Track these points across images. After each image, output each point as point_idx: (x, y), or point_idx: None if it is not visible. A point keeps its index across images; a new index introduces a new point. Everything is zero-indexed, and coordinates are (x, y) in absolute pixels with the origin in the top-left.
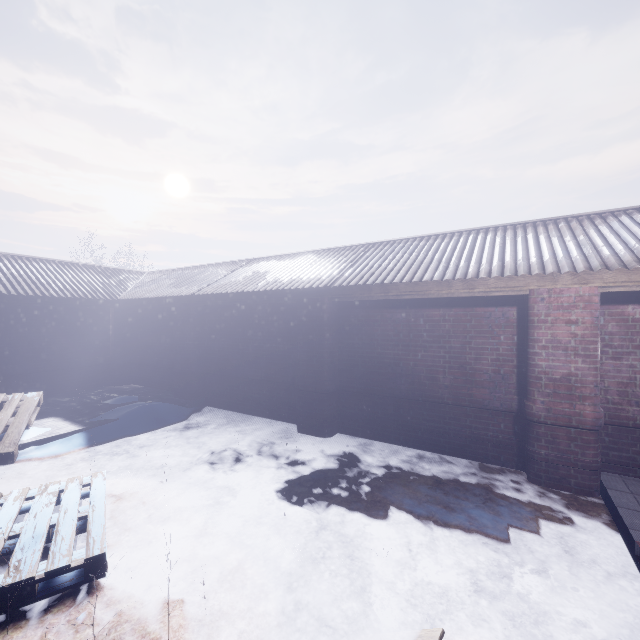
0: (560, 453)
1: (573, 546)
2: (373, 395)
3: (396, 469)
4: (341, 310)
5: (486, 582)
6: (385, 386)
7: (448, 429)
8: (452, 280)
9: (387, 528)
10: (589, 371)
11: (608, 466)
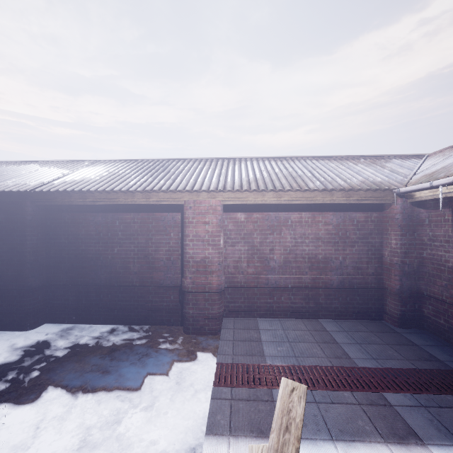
0: (200, 310)
1: (189, 375)
2: (78, 286)
3: (82, 347)
4: (49, 213)
5: (107, 431)
6: (88, 277)
7: (137, 305)
8: (135, 191)
9: (31, 410)
10: (215, 254)
11: (229, 313)
